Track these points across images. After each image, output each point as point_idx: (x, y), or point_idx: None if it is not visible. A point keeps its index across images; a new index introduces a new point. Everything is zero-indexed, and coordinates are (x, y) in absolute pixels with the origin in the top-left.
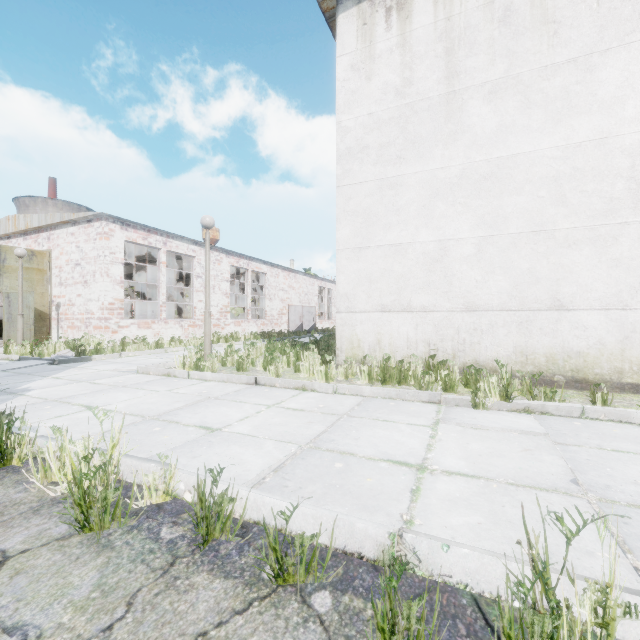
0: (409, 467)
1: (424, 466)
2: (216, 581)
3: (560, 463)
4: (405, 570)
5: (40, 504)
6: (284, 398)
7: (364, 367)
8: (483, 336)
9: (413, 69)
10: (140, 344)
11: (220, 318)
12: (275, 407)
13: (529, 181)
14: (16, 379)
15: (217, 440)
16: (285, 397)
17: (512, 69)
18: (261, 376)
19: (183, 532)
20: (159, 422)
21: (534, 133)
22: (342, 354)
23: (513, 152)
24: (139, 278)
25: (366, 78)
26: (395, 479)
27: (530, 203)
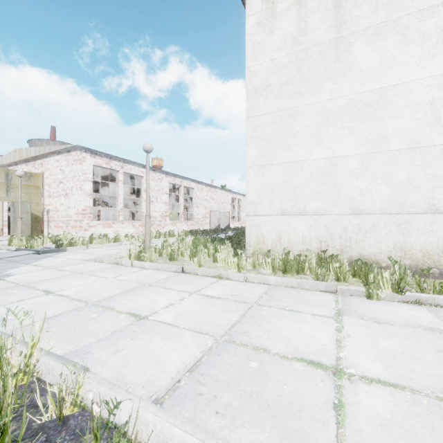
0: (324, 370)
1: (340, 369)
2: None
3: None
4: None
5: None
6: (204, 285)
7: (268, 259)
8: (367, 235)
9: (307, 21)
10: (102, 239)
11: (161, 220)
12: (196, 294)
13: (407, 106)
14: (5, 266)
15: (141, 330)
16: (205, 284)
17: (392, 14)
18: (186, 266)
19: None
20: (97, 308)
21: (412, 66)
22: (250, 248)
23: (393, 83)
24: (107, 192)
25: (269, 31)
26: (313, 387)
27: (408, 124)
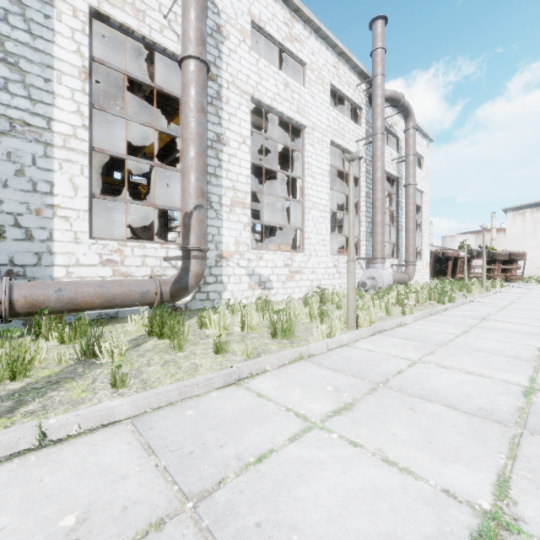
0: None
1: None
2: None
3: None
4: None
5: None
6: None
7: None
8: None
9: (525, 226)
10: None
11: None
12: None
13: None
14: None
15: None
16: None
17: None
18: None
19: None
20: None
21: None
22: None
23: None
24: None
25: (514, 226)
26: None
27: None
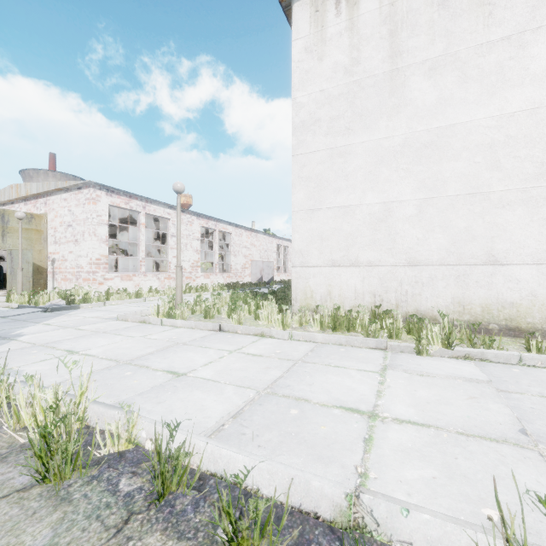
0: (361, 414)
1: (375, 413)
2: (169, 543)
3: (506, 412)
4: (362, 533)
5: (9, 451)
6: (245, 344)
7: (316, 316)
8: (424, 288)
9: (360, 50)
10: (122, 294)
11: (192, 271)
12: (236, 352)
13: (466, 148)
14: (12, 325)
15: (182, 385)
16: (246, 343)
17: (450, 47)
18: (225, 323)
19: (141, 484)
20: (131, 366)
21: (470, 105)
22: (297, 304)
23: (451, 122)
24: (123, 237)
25: (318, 59)
26: (348, 427)
27: (467, 168)
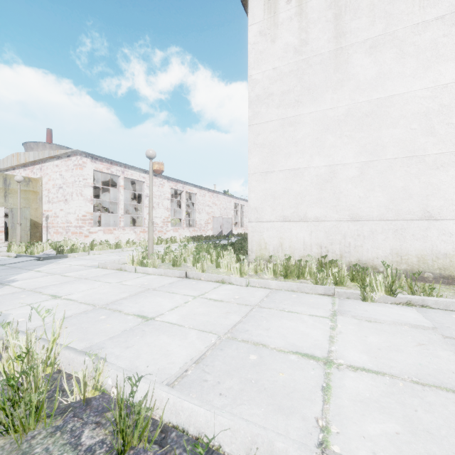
0: (316, 361)
1: (330, 360)
2: None
3: None
4: None
5: None
6: (207, 290)
7: (270, 265)
8: (365, 240)
9: (308, 32)
10: (103, 245)
11: (163, 226)
12: (200, 298)
13: (403, 116)
14: (8, 272)
15: (149, 329)
16: (208, 289)
17: (389, 27)
18: (190, 271)
19: (103, 436)
20: (105, 311)
21: (407, 78)
22: (252, 254)
23: (390, 94)
24: (106, 198)
25: (271, 41)
26: (305, 374)
27: (404, 134)
